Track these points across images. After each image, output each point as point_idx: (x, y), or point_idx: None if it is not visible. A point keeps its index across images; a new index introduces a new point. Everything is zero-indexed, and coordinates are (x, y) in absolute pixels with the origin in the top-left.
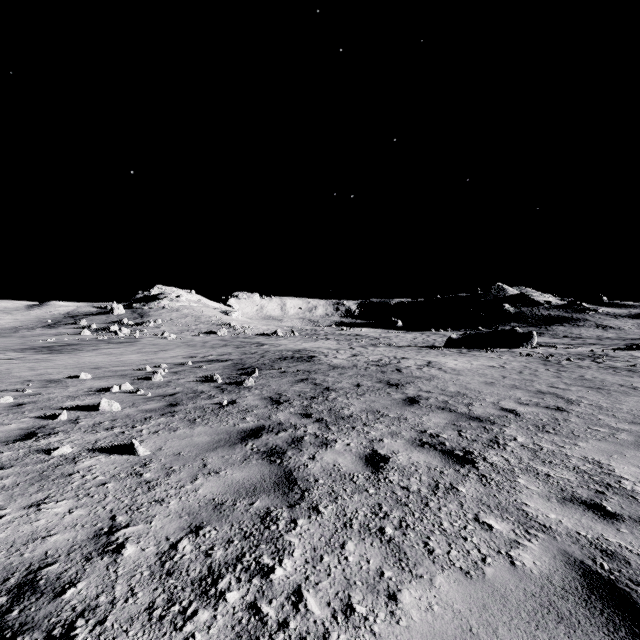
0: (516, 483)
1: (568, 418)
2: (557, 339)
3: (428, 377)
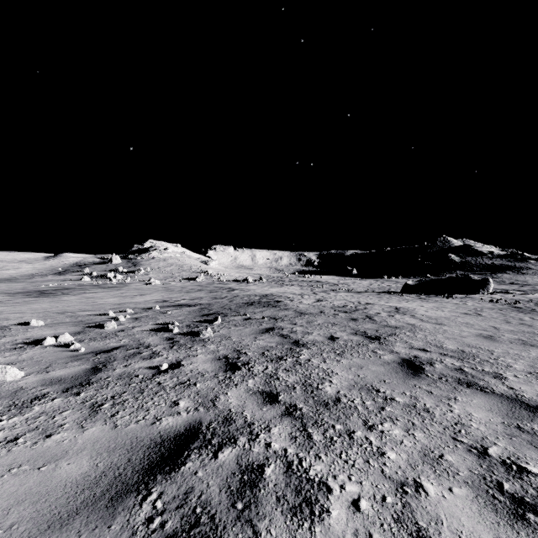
0: None
1: None
2: (505, 286)
3: (408, 327)
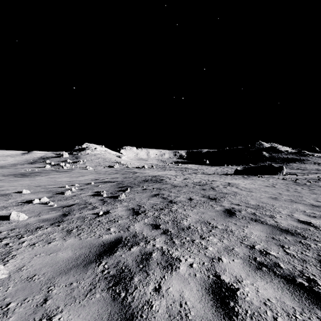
0: None
1: None
2: (294, 170)
3: (232, 193)
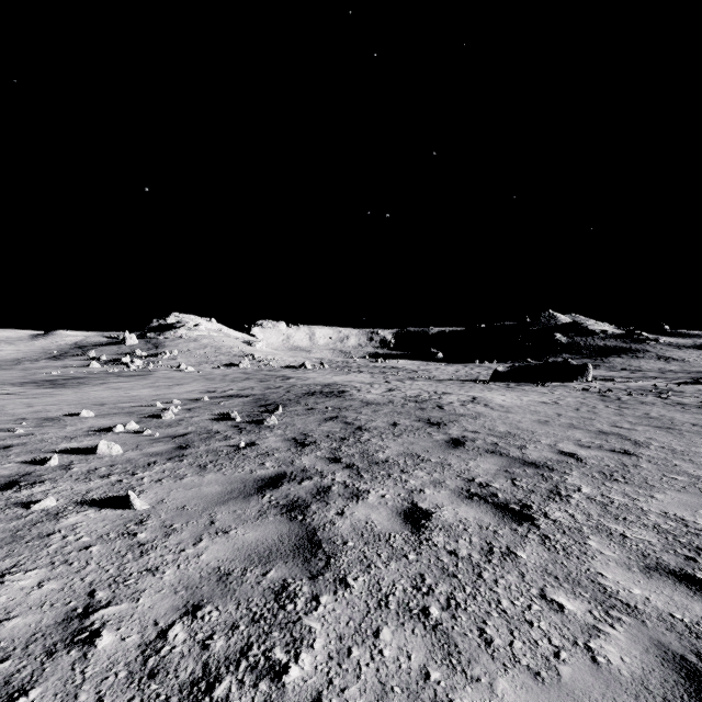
0: (587, 546)
1: (638, 464)
2: (614, 372)
3: (473, 415)
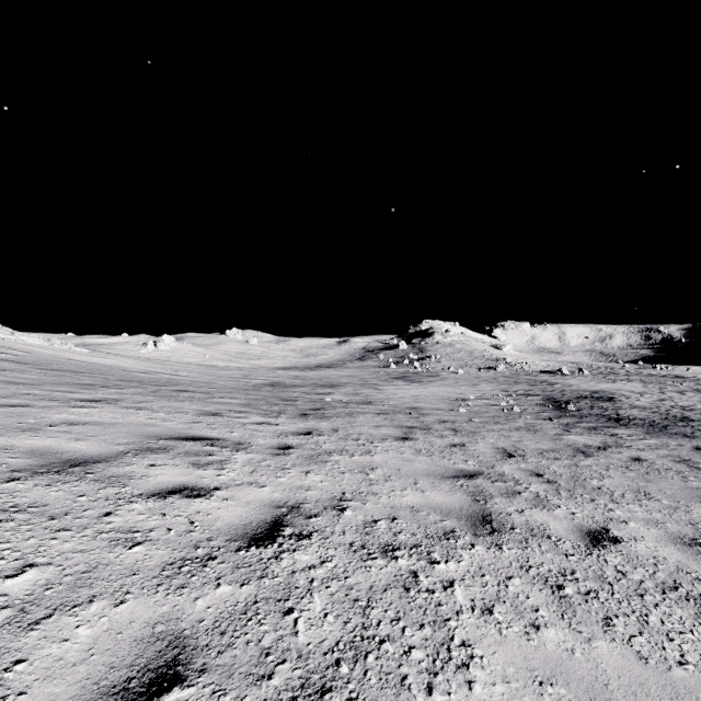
0: None
1: None
2: None
3: None
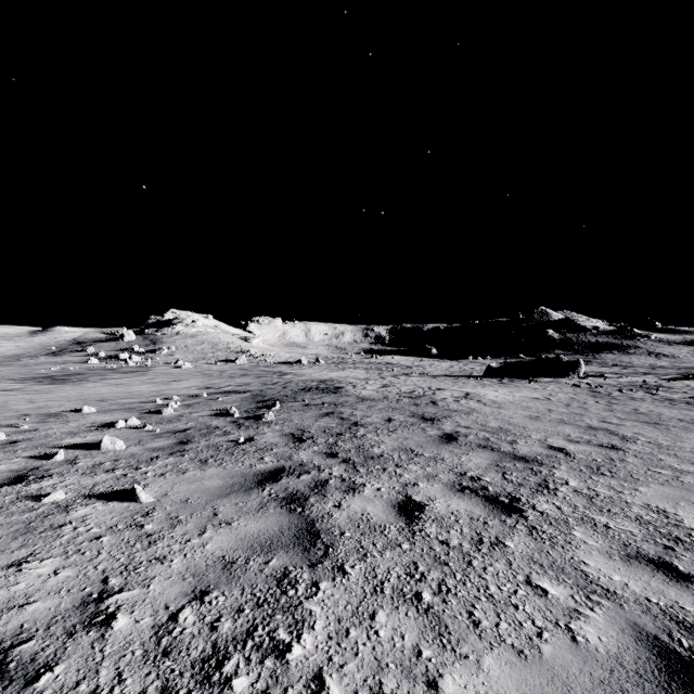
0: (571, 536)
1: (625, 458)
2: (606, 368)
3: (466, 410)
